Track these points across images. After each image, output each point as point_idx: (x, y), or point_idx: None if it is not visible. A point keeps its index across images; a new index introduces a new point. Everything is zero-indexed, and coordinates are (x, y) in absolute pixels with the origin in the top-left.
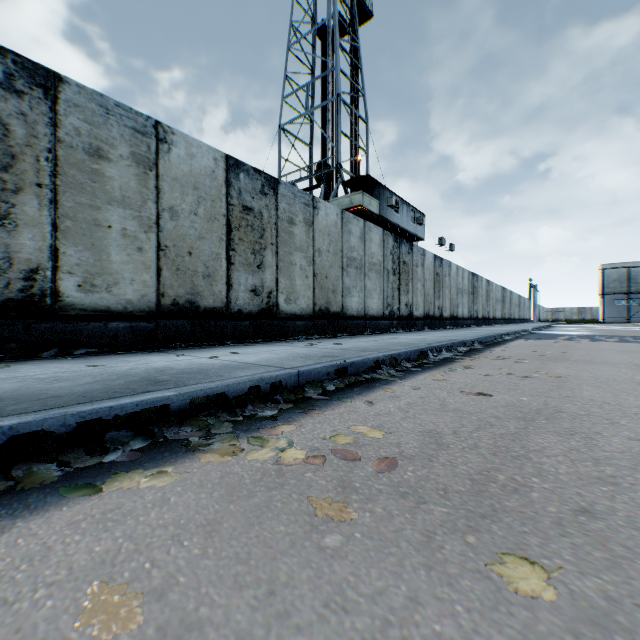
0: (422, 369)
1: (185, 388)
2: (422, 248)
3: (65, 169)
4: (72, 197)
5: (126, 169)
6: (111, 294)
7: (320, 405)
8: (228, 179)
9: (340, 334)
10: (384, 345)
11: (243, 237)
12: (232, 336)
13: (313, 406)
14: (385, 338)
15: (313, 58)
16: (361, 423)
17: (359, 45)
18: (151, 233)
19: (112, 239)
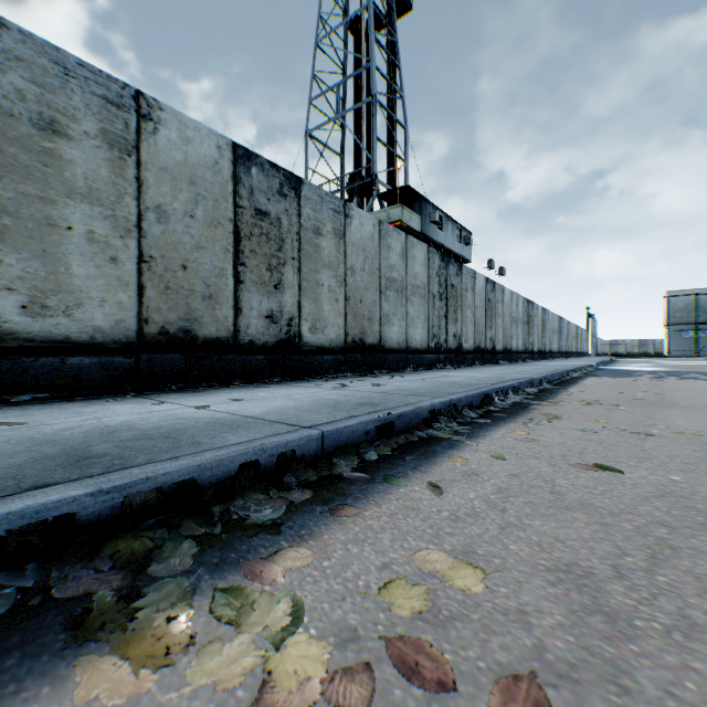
0: (493, 421)
1: (117, 476)
2: (472, 269)
3: (2, 145)
4: (13, 185)
5: (94, 152)
6: (72, 319)
7: (356, 494)
8: (236, 174)
9: (377, 371)
10: (436, 386)
11: (256, 249)
12: (241, 374)
13: (345, 496)
14: (433, 376)
15: (345, 56)
16: (432, 542)
17: (397, 40)
18: (130, 239)
19: (73, 245)
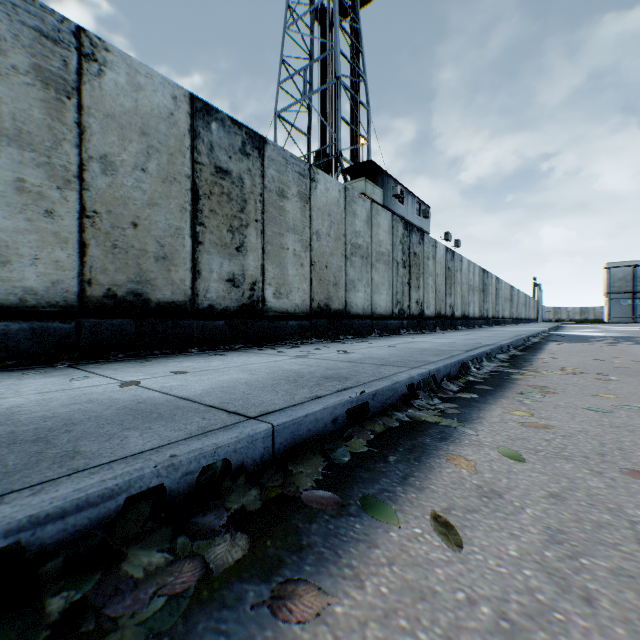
0: (479, 395)
1: None
2: (433, 239)
3: None
4: None
5: (24, 89)
6: None
7: (320, 545)
8: (194, 128)
9: (343, 336)
10: (407, 353)
11: (216, 208)
12: (200, 341)
13: (300, 553)
14: (400, 342)
15: (311, 42)
16: None
17: (360, 27)
18: (69, 190)
19: None
